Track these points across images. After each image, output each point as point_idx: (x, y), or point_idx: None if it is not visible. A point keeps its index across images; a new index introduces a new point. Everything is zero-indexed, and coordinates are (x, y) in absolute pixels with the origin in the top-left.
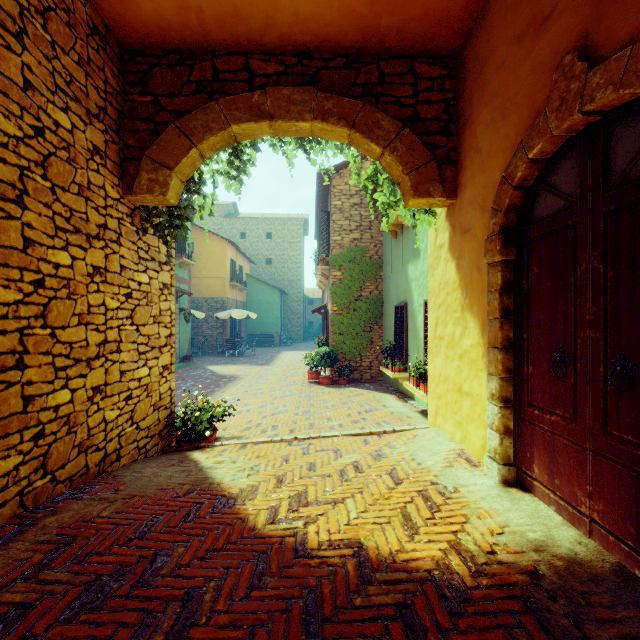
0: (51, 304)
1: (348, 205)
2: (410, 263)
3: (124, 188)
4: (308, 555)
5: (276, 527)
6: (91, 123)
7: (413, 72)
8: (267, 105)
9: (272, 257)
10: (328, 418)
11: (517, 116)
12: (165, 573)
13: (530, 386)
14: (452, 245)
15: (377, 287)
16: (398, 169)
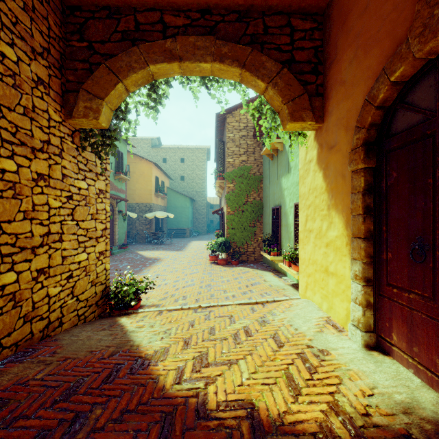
0: None
1: (238, 136)
2: (283, 177)
3: (65, 114)
4: (208, 416)
5: (181, 387)
6: (36, 59)
7: (290, 25)
8: (177, 50)
9: (185, 175)
10: (224, 290)
11: (378, 49)
12: (81, 437)
13: (389, 269)
14: (320, 159)
15: (259, 195)
16: (278, 100)
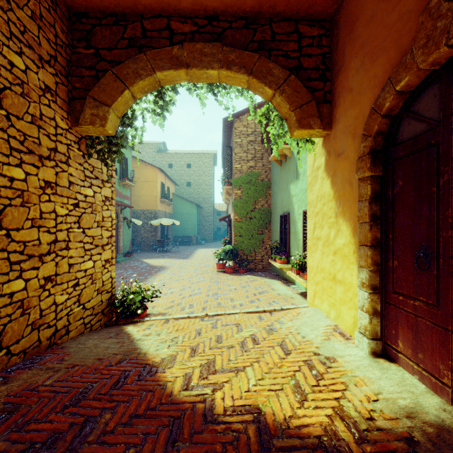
0: (6, 210)
1: (246, 142)
2: (292, 183)
3: (72, 121)
4: (215, 421)
5: (189, 393)
6: (43, 67)
7: (297, 32)
8: (184, 56)
9: (191, 181)
10: (231, 299)
11: (385, 58)
12: (91, 440)
13: (395, 276)
14: (327, 166)
15: (267, 202)
16: (286, 107)
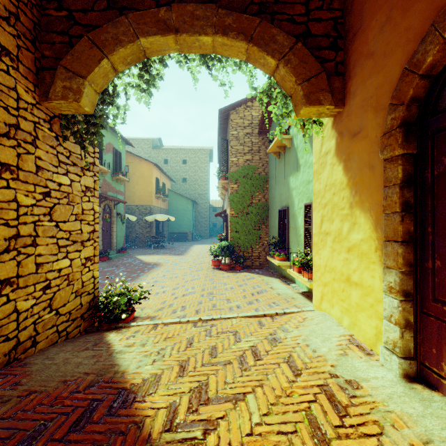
0: None
1: (242, 134)
2: (291, 176)
3: (40, 95)
4: None
5: (172, 437)
6: None
7: None
8: (172, 20)
9: (187, 177)
10: (227, 299)
11: (424, 2)
12: None
13: (437, 281)
14: (339, 150)
15: (264, 196)
16: (291, 80)
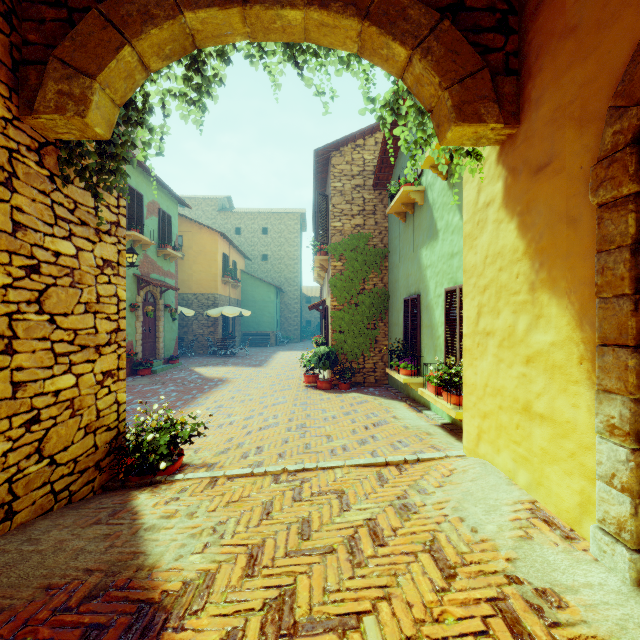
0: None
1: (349, 187)
2: (424, 247)
3: (21, 105)
4: None
5: None
6: None
7: None
8: None
9: (268, 253)
10: (328, 435)
11: None
12: None
13: None
14: (510, 197)
15: (382, 279)
16: (433, 82)
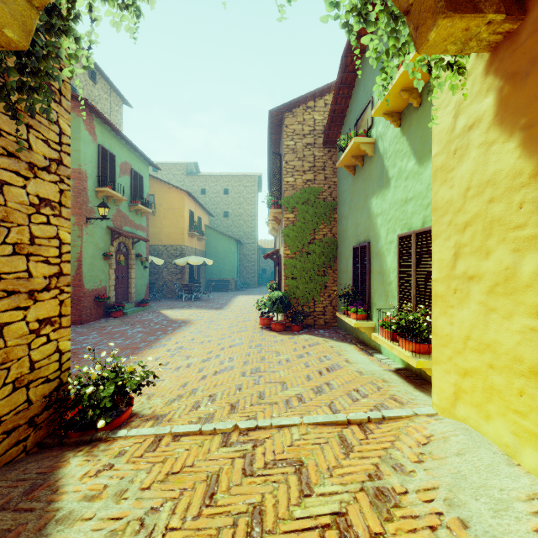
0: None
1: (301, 145)
2: (374, 196)
3: None
4: None
5: None
6: None
7: None
8: None
9: (229, 211)
10: (282, 382)
11: None
12: None
13: None
14: (508, 110)
15: (331, 230)
16: None
